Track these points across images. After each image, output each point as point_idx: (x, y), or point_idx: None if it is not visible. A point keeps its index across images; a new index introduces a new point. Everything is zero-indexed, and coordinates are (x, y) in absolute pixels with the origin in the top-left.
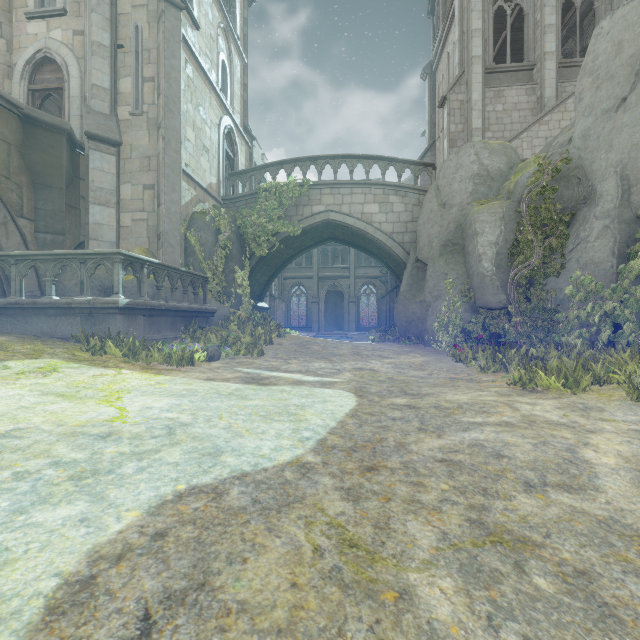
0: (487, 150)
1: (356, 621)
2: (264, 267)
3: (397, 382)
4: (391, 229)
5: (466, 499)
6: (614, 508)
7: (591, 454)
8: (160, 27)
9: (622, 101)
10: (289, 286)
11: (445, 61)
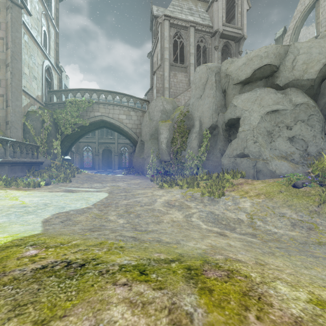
0: (166, 101)
1: (97, 220)
2: (69, 139)
3: (125, 189)
4: (131, 126)
5: (126, 209)
6: (154, 207)
7: (159, 200)
8: (8, 13)
9: (201, 96)
10: (82, 146)
11: (156, 53)
